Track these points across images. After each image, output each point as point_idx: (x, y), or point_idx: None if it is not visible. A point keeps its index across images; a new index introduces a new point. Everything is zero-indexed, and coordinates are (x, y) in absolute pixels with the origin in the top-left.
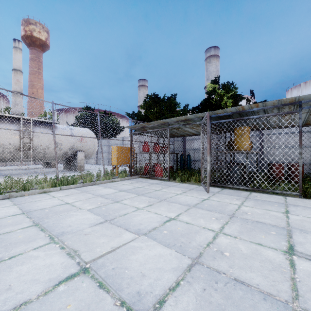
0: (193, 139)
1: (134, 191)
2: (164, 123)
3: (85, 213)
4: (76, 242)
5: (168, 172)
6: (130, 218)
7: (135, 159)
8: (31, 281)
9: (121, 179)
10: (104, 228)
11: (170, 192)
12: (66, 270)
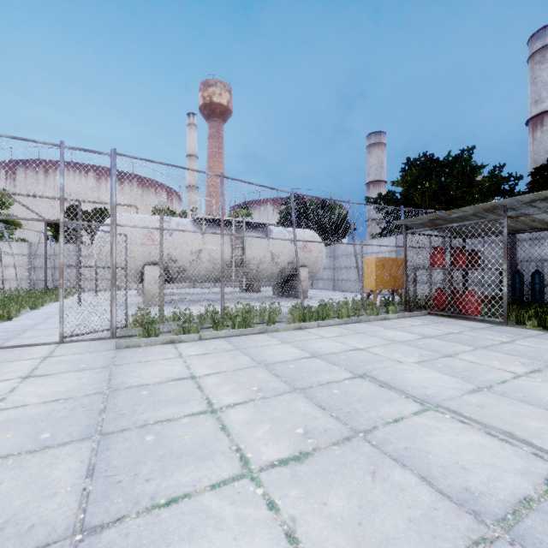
0: (538, 238)
1: (455, 340)
2: (493, 207)
3: (421, 369)
4: (483, 417)
5: (504, 307)
6: (528, 391)
7: (414, 279)
8: (486, 465)
9: (397, 316)
10: (498, 401)
11: (547, 349)
12: (530, 463)
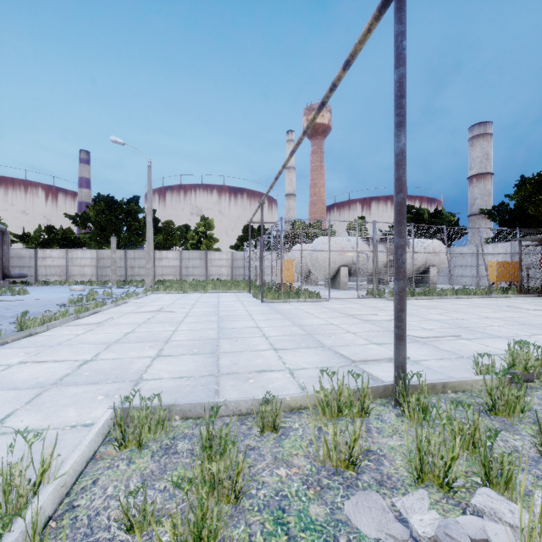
0: None
1: None
2: None
3: (529, 306)
4: None
5: None
6: None
7: (527, 275)
8: None
9: (515, 296)
10: None
11: None
12: None
